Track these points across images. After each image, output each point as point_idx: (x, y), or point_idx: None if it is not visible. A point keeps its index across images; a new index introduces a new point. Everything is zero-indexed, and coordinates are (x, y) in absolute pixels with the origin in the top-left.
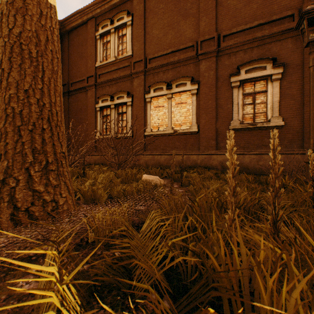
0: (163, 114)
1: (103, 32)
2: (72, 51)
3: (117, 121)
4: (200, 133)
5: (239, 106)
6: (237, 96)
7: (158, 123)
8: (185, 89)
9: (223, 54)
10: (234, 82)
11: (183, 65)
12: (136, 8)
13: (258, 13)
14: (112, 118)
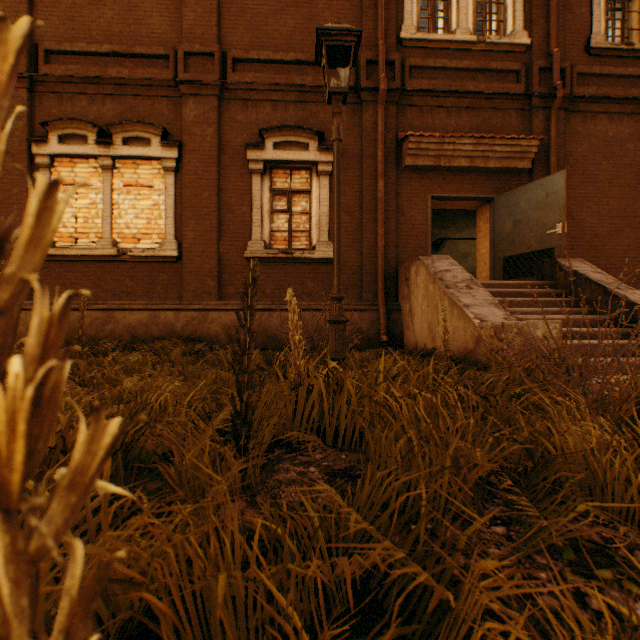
0: (89, 206)
1: None
2: None
3: None
4: (185, 262)
5: (264, 212)
6: (261, 192)
7: (76, 227)
8: (147, 152)
9: (234, 98)
10: (254, 162)
11: (144, 96)
12: None
13: (298, 38)
14: None
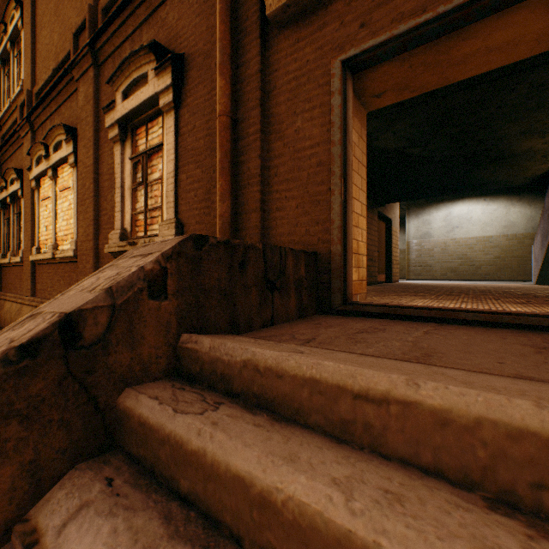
0: (50, 215)
1: (1, 51)
2: None
3: (17, 231)
4: (79, 262)
5: (126, 191)
6: (121, 164)
7: (46, 235)
8: (61, 154)
9: (105, 58)
10: (112, 128)
11: (68, 100)
12: None
13: None
14: (11, 224)
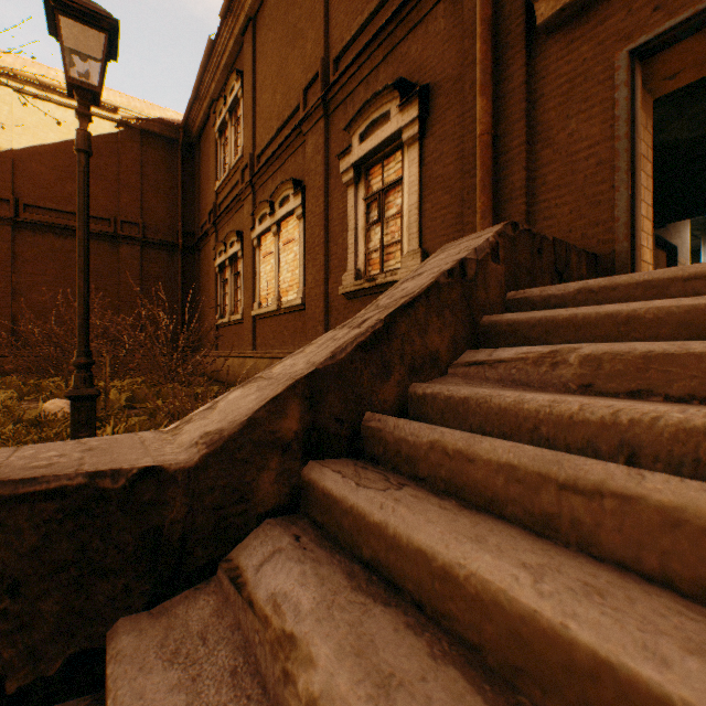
0: (271, 270)
1: (220, 123)
2: (202, 170)
3: (234, 291)
4: (307, 308)
5: (359, 232)
6: (354, 207)
7: (267, 289)
8: (288, 208)
9: (336, 107)
10: (346, 173)
11: (291, 156)
12: (246, 59)
13: None
14: (229, 285)
